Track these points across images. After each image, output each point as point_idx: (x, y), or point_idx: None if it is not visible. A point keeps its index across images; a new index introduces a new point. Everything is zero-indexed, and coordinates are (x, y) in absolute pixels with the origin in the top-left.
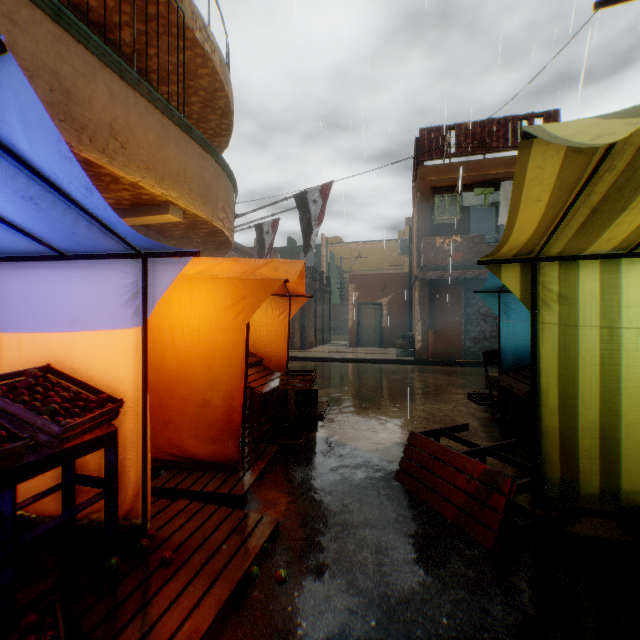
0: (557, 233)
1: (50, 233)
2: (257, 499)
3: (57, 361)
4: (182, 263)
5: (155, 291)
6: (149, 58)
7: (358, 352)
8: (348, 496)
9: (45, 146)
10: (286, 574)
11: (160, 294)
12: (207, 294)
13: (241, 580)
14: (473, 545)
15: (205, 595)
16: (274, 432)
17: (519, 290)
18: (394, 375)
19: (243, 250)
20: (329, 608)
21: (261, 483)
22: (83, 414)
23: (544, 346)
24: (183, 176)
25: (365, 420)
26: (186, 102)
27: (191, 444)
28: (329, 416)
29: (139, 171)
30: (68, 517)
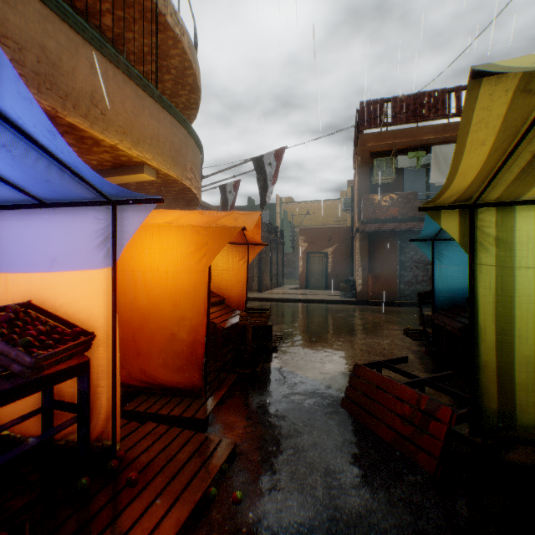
0: (496, 179)
1: (26, 181)
2: (217, 422)
3: (38, 298)
4: (148, 209)
5: (124, 235)
6: (128, 41)
7: (307, 294)
8: (299, 421)
9: (6, 88)
10: (241, 495)
11: (128, 238)
12: (174, 240)
13: (200, 501)
14: (415, 470)
15: (165, 516)
16: (234, 362)
17: (457, 234)
18: (338, 313)
19: (210, 208)
20: (281, 530)
21: (221, 408)
22: (57, 346)
23: (481, 286)
24: (156, 140)
25: (313, 352)
26: (160, 80)
27: (160, 372)
28: (282, 348)
29: (117, 135)
30: (41, 440)
